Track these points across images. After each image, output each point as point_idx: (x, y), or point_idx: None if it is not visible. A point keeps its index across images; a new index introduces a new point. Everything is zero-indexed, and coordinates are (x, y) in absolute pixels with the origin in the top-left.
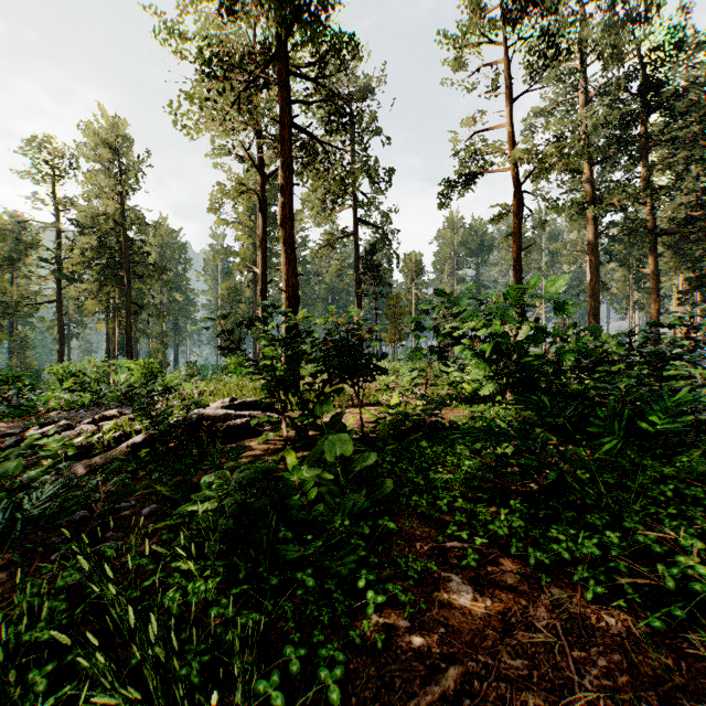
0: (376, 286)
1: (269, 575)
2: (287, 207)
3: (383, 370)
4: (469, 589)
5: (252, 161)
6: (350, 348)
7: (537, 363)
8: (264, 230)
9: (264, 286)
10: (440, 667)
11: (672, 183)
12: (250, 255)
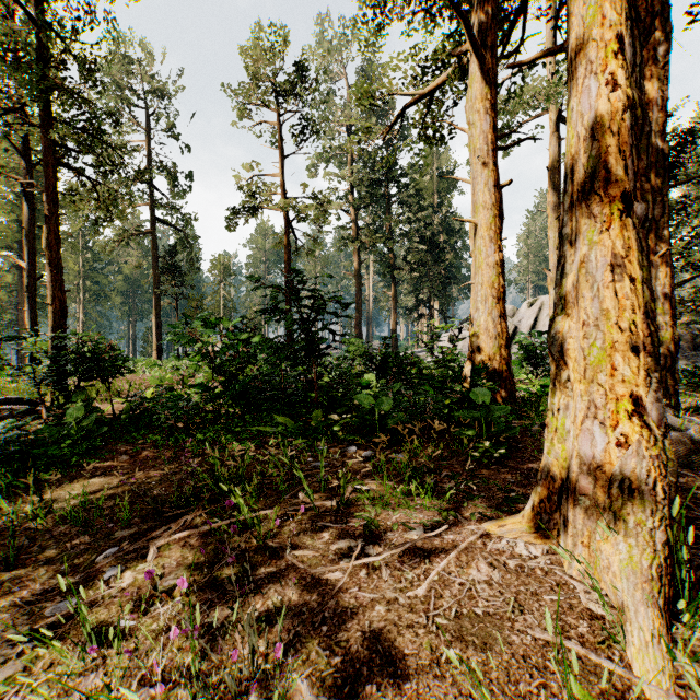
0: (178, 286)
1: (23, 465)
2: (54, 234)
3: (130, 370)
4: (128, 458)
5: (16, 145)
6: (100, 356)
7: (226, 364)
8: (33, 220)
9: (33, 281)
10: (98, 472)
11: (403, 234)
12: (14, 234)
